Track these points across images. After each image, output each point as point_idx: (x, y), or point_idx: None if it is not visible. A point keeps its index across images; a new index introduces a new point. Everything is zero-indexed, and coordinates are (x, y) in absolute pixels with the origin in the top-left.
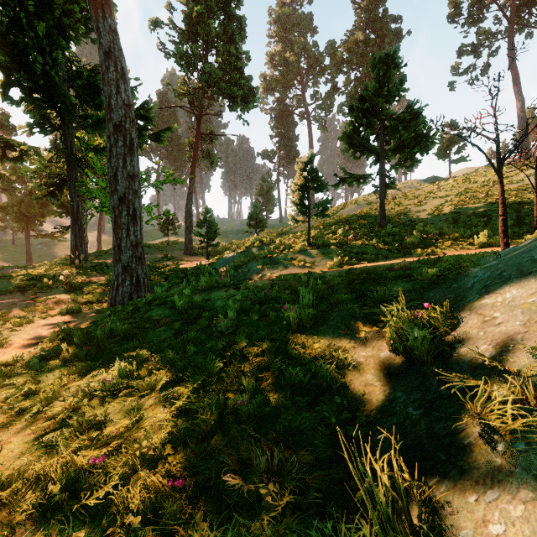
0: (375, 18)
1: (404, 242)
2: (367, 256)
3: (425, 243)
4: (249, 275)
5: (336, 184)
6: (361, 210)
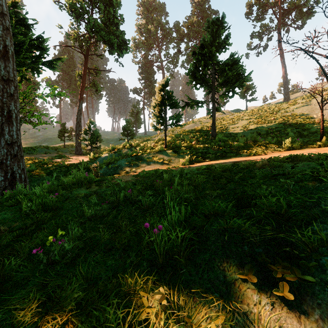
0: (203, 10)
1: (232, 145)
2: (210, 155)
3: (247, 147)
4: (118, 170)
5: (183, 106)
6: (197, 126)
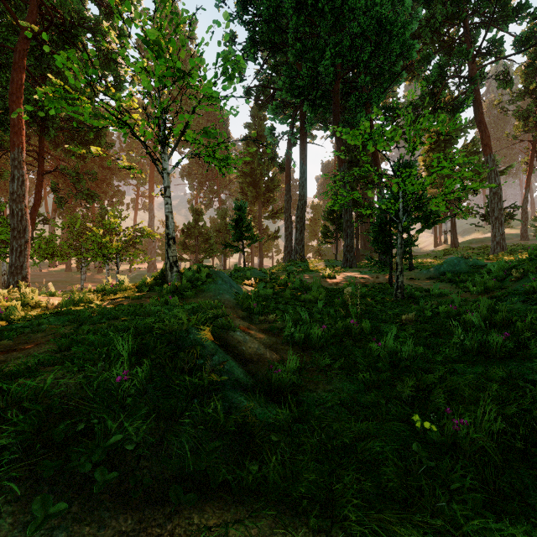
0: None
1: None
2: None
3: None
4: None
5: None
6: None
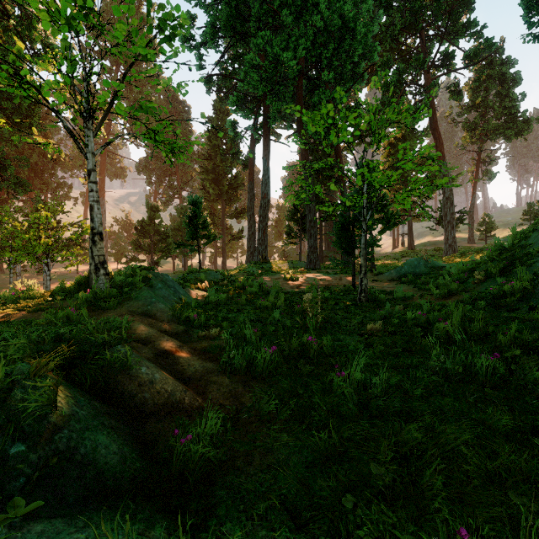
0: None
1: None
2: None
3: None
4: None
5: None
6: None
